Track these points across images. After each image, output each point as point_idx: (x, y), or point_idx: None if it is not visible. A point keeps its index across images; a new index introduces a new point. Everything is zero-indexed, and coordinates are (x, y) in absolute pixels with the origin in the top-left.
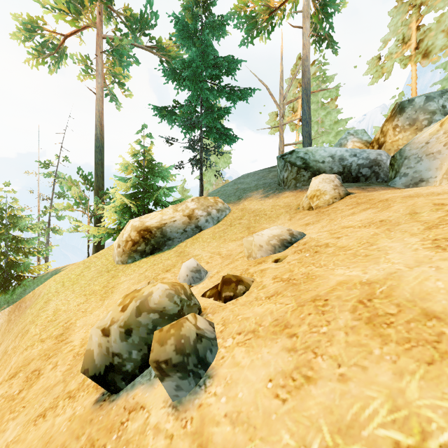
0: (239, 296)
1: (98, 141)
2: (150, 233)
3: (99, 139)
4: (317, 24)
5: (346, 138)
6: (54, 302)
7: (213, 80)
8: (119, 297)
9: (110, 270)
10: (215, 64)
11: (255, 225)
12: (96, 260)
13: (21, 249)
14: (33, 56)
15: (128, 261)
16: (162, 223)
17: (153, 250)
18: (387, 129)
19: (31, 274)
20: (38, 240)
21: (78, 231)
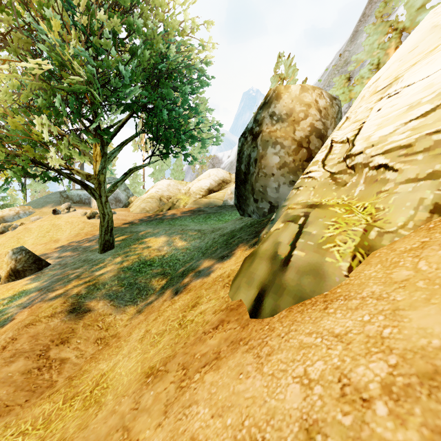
0: (23, 225)
1: None
2: None
3: None
4: None
5: None
6: None
7: None
8: None
9: None
10: None
11: (41, 216)
12: None
13: None
14: None
15: None
16: (3, 216)
17: None
18: None
19: None
20: None
21: None
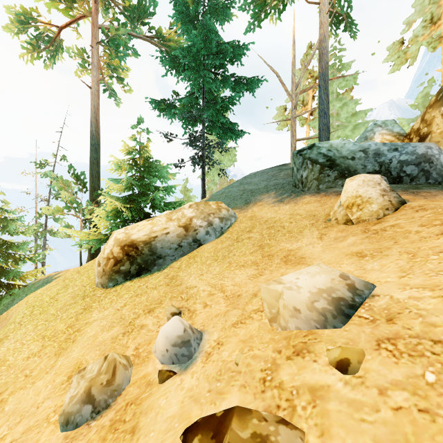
0: None
1: (93, 139)
2: (135, 249)
3: (95, 136)
4: (334, 3)
5: (372, 131)
6: (9, 342)
7: (217, 68)
8: (78, 354)
9: (86, 295)
10: (219, 50)
11: (271, 242)
12: (77, 277)
13: (11, 255)
14: (28, 50)
15: (108, 284)
16: (152, 236)
17: (140, 270)
18: (432, 116)
19: (23, 282)
20: (36, 243)
21: (70, 236)
